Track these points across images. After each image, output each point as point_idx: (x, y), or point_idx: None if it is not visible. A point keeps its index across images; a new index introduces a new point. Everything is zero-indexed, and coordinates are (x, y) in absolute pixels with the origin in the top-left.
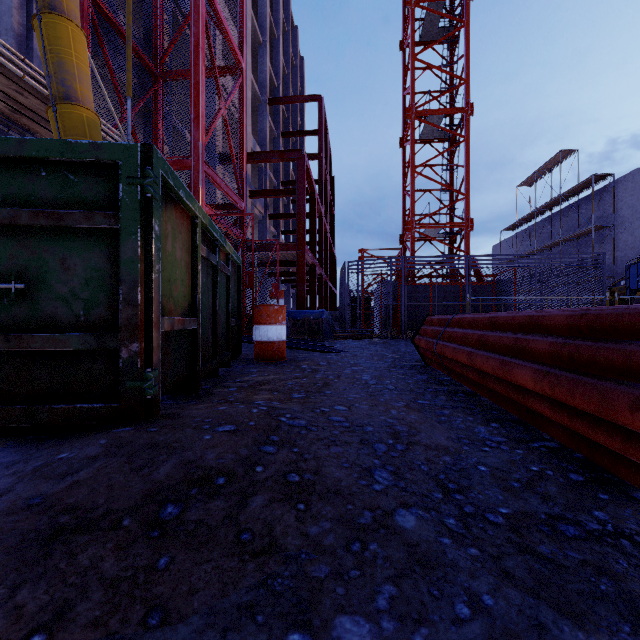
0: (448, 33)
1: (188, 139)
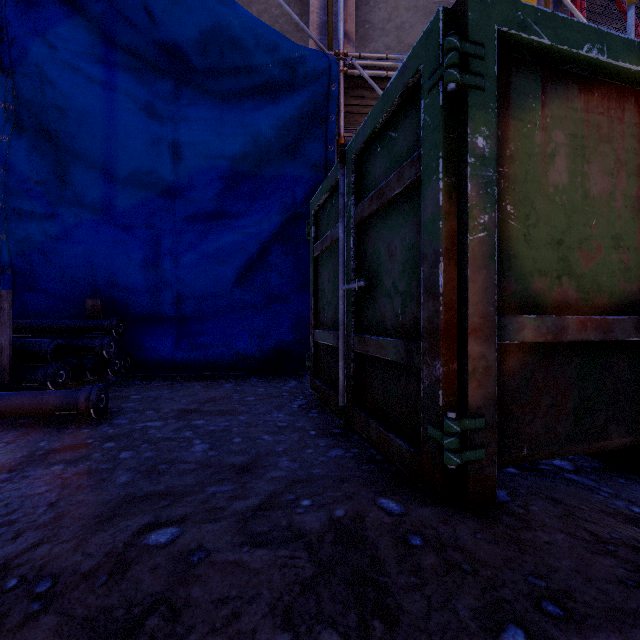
0: None
1: None
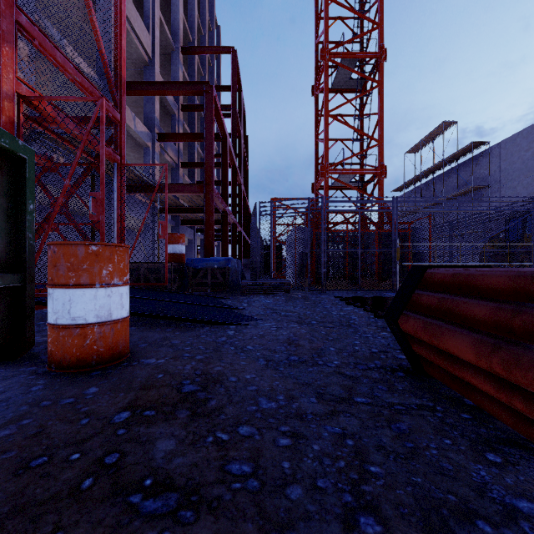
0: None
1: (68, 52)
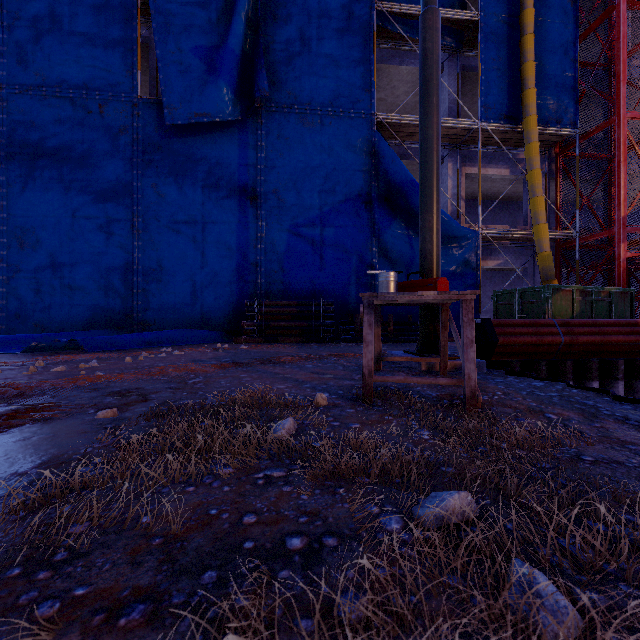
0: None
1: None
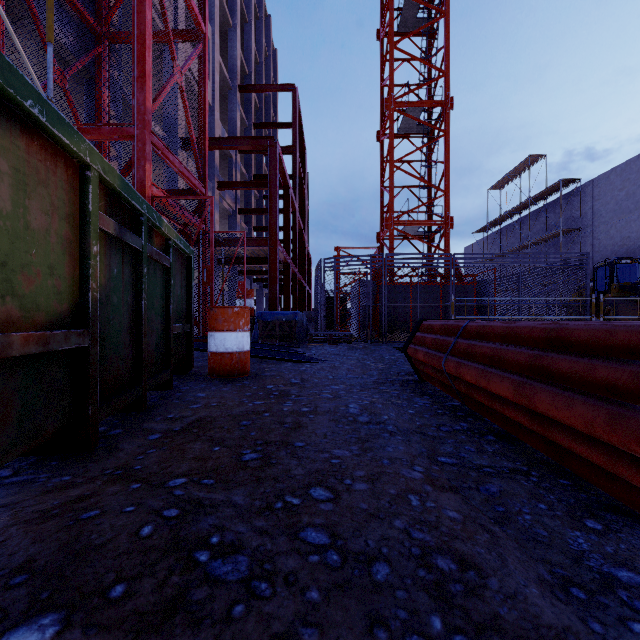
0: (428, 22)
1: None
